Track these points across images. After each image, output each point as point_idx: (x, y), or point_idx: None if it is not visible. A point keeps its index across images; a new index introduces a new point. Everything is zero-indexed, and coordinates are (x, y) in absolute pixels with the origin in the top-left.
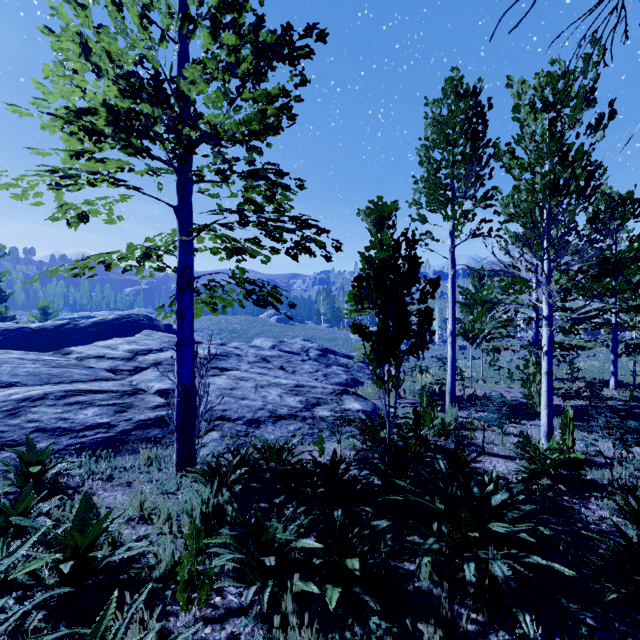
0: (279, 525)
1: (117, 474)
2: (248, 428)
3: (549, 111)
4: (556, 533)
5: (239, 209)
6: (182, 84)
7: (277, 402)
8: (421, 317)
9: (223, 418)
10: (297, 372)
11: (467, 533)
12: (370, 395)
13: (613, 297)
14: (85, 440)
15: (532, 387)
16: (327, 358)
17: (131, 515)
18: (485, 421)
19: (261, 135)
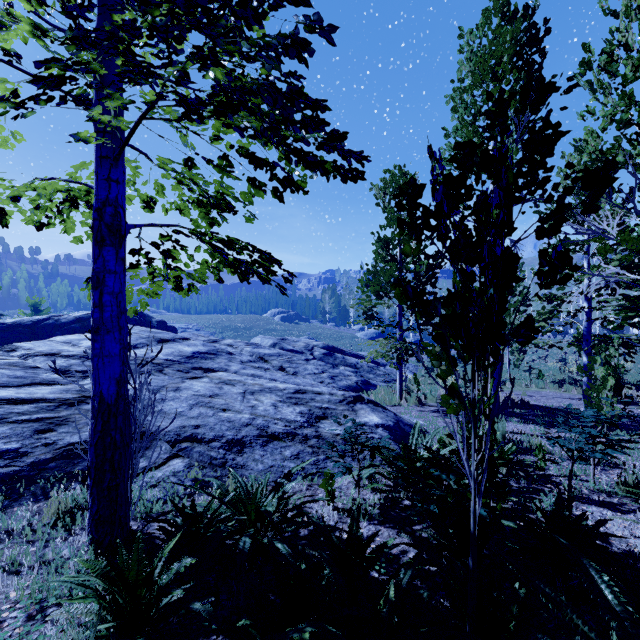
0: None
1: None
2: (226, 453)
3: None
4: None
5: None
6: None
7: (270, 414)
8: (544, 265)
9: (193, 438)
10: (299, 373)
11: None
12: (385, 401)
13: None
14: None
15: (600, 394)
16: (334, 357)
17: None
18: (577, 450)
19: None
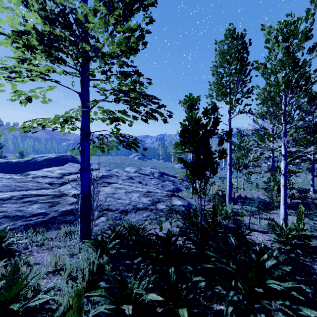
0: (135, 282)
1: (47, 242)
2: (121, 215)
3: (286, 41)
4: (314, 291)
5: (112, 89)
6: (79, 16)
7: (137, 201)
8: (219, 153)
9: (108, 209)
10: (148, 184)
11: (254, 288)
12: (185, 196)
13: (312, 146)
14: (31, 222)
15: (272, 193)
16: (163, 177)
17: (46, 272)
18: (251, 212)
19: (127, 53)
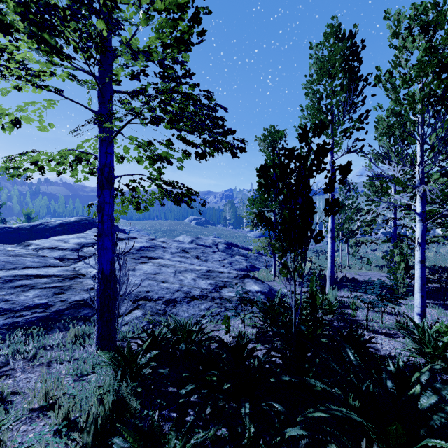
0: (177, 442)
1: (43, 352)
2: (166, 307)
3: (426, 33)
4: None
5: (142, 91)
6: None
7: (191, 285)
8: (327, 206)
9: (146, 298)
10: (209, 260)
11: None
12: (265, 278)
13: None
14: (21, 319)
15: (397, 273)
16: (232, 250)
17: (18, 417)
18: (369, 303)
19: (173, 47)
